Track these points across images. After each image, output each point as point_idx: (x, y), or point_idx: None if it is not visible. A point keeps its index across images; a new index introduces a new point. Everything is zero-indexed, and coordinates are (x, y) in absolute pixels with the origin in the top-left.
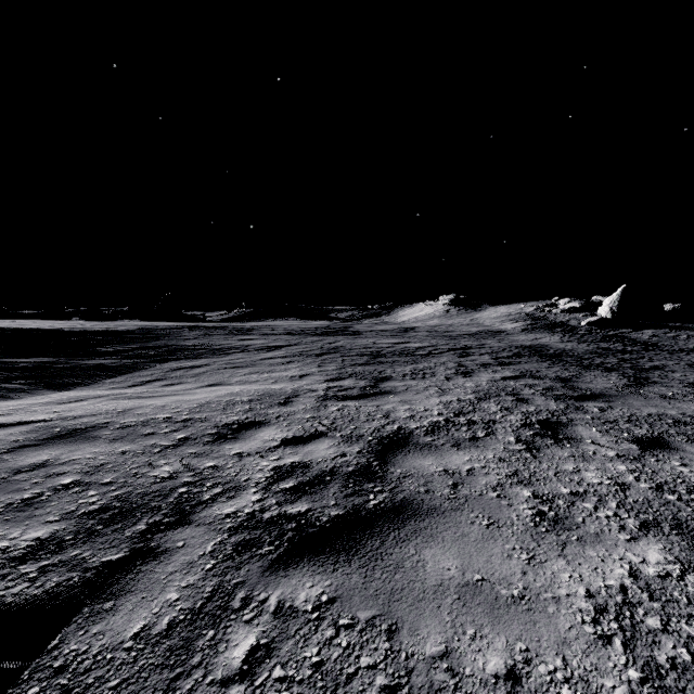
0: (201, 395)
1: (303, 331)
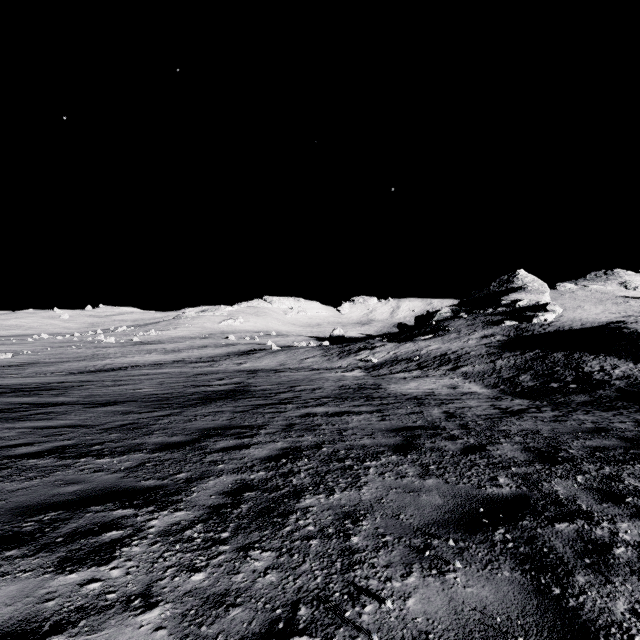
0: (416, 384)
1: None
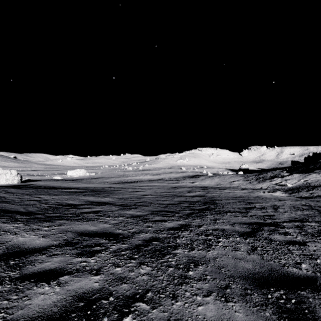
0: None
1: None
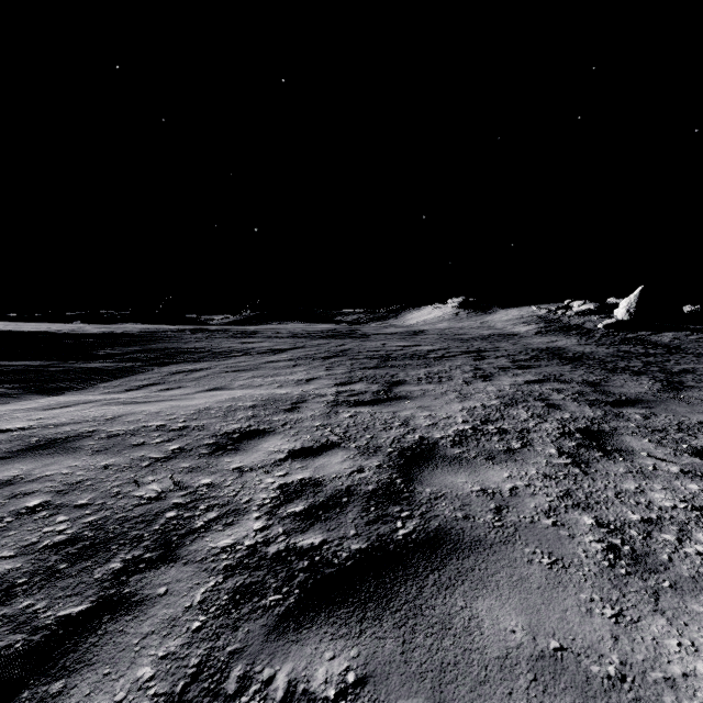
0: (199, 400)
1: (308, 334)
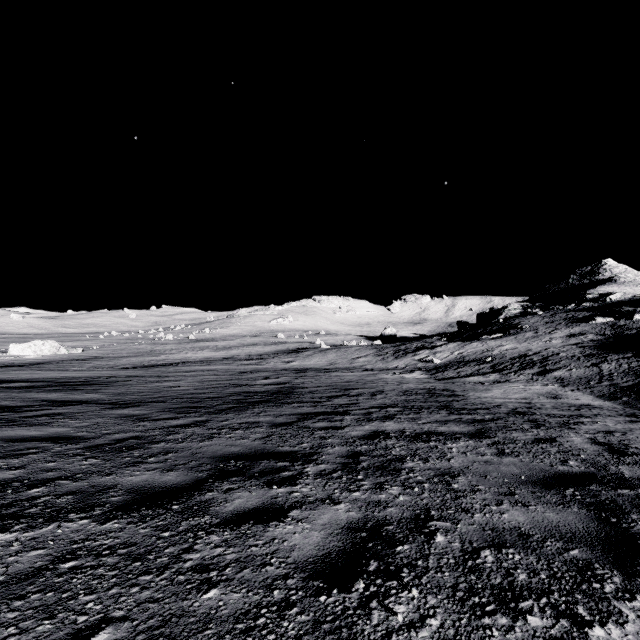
0: (501, 391)
1: None
